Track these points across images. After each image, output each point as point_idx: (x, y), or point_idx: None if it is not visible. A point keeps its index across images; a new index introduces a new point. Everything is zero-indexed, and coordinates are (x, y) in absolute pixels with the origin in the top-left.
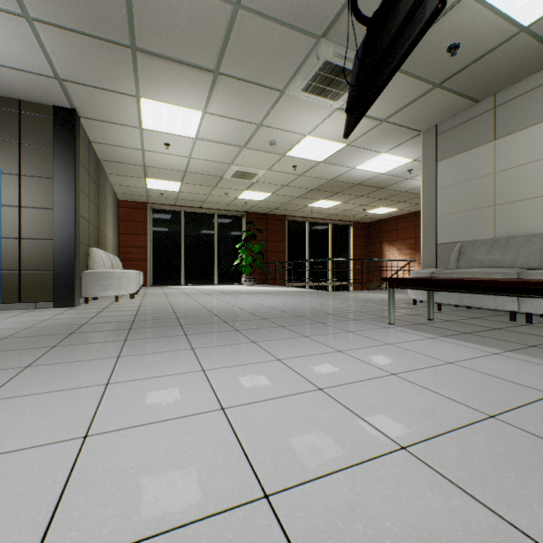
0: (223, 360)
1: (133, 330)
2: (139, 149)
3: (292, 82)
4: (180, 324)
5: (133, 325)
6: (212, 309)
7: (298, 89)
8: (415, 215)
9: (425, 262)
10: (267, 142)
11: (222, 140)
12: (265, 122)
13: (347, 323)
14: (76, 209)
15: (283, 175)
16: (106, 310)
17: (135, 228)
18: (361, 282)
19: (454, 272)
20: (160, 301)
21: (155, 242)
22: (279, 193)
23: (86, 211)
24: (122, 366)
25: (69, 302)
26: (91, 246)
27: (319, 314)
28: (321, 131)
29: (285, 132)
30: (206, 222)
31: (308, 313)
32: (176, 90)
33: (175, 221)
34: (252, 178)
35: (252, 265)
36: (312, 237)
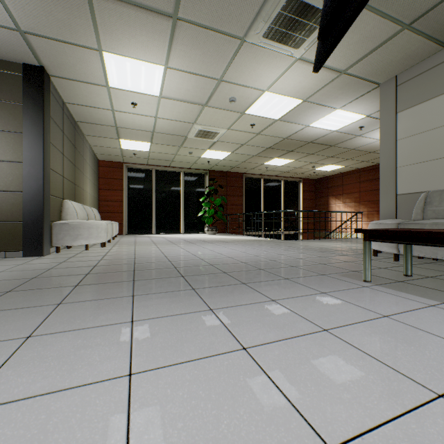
0: (165, 347)
1: (78, 287)
2: (109, 110)
3: (253, 27)
4: (133, 279)
5: (83, 280)
6: (173, 259)
7: (259, 35)
8: (359, 171)
9: (383, 213)
10: (227, 99)
11: (185, 98)
12: (226, 77)
13: (316, 280)
14: (45, 162)
15: (242, 134)
16: (70, 259)
17: (112, 184)
18: (309, 231)
19: (426, 223)
20: (127, 250)
21: (130, 196)
22: (238, 152)
23: (58, 166)
24: (18, 359)
25: (38, 251)
26: (65, 199)
27: (281, 266)
28: (280, 86)
29: (244, 88)
30: (174, 179)
31: (269, 265)
32: (137, 41)
33: (147, 179)
34: (213, 137)
35: (214, 217)
36: (266, 192)
